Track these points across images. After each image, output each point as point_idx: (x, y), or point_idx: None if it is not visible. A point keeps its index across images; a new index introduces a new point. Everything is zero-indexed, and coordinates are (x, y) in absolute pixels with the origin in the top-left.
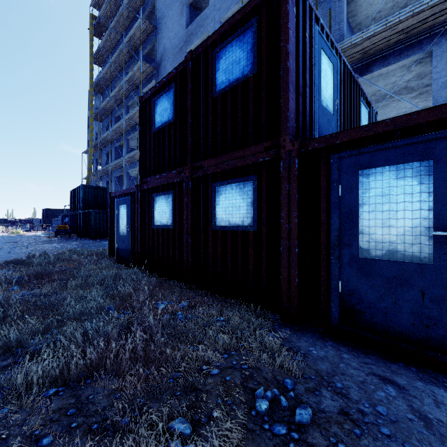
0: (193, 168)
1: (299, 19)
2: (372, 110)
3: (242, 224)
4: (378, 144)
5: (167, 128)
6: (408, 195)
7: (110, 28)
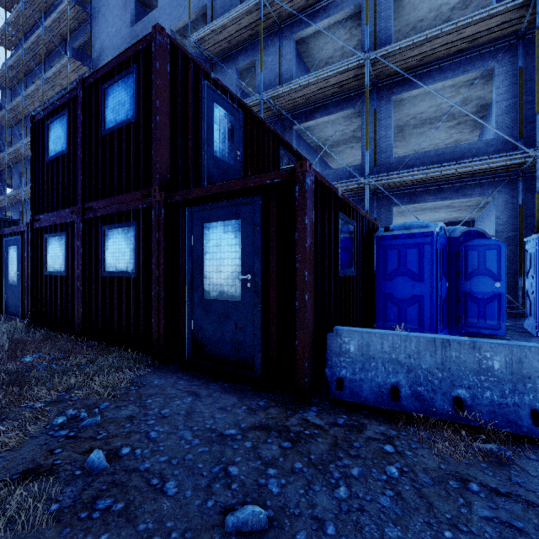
0: (86, 208)
1: (177, 75)
2: (301, 159)
3: (126, 270)
4: (213, 203)
5: (60, 159)
6: (230, 247)
7: (22, 1)
